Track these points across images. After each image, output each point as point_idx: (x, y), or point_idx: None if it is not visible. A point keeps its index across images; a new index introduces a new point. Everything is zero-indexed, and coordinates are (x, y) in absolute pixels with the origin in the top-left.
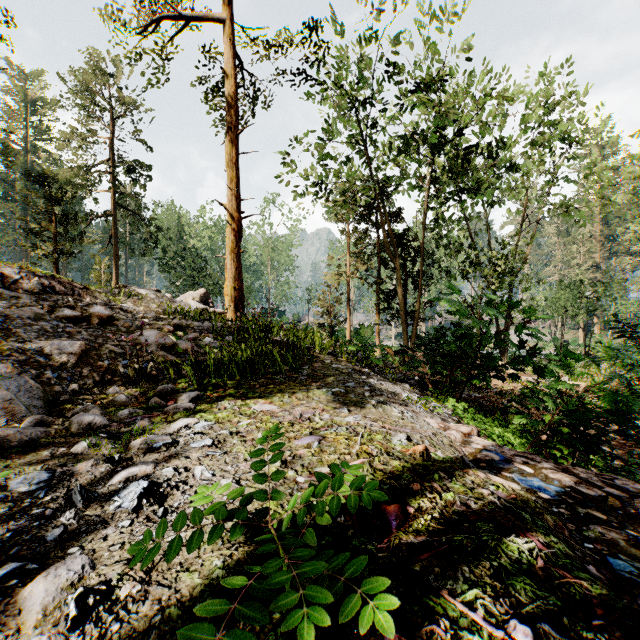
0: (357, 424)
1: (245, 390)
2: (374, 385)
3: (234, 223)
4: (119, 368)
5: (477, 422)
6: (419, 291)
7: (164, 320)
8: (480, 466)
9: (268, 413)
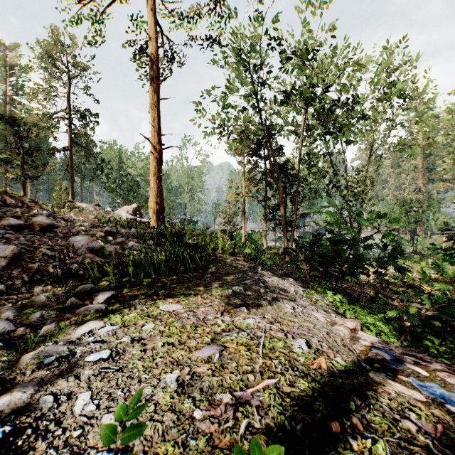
0: (257, 326)
1: (157, 288)
2: (267, 282)
3: (156, 153)
4: (49, 269)
5: (351, 312)
6: (296, 206)
7: (98, 227)
8: (374, 367)
9: (173, 314)
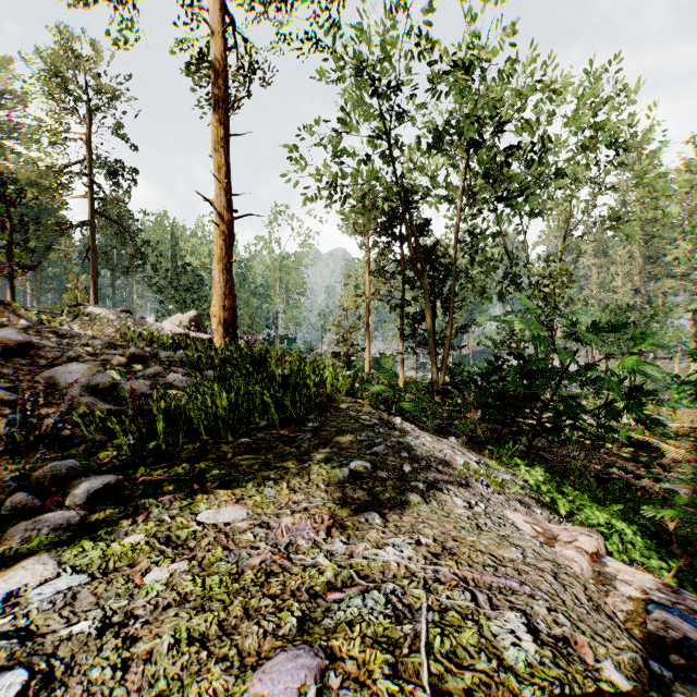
0: (405, 571)
1: (206, 465)
2: (414, 448)
3: (223, 224)
4: (1, 427)
5: (565, 500)
6: (450, 315)
7: (119, 349)
8: (674, 666)
9: (223, 535)
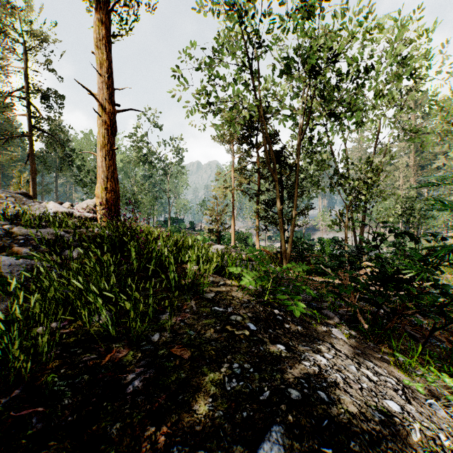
0: None
1: None
2: (334, 416)
3: (105, 115)
4: None
5: None
6: (295, 201)
7: None
8: None
9: None
